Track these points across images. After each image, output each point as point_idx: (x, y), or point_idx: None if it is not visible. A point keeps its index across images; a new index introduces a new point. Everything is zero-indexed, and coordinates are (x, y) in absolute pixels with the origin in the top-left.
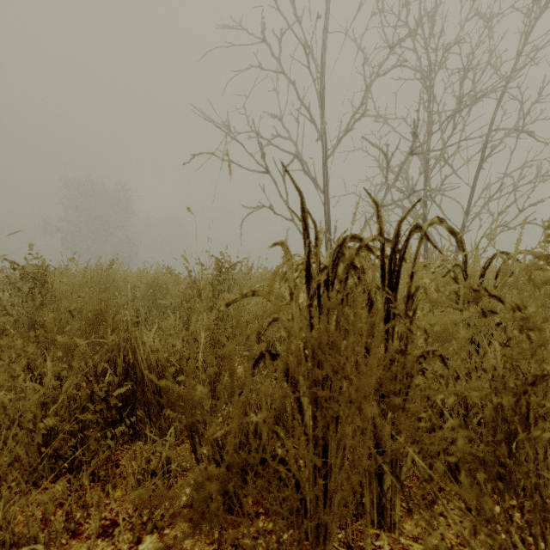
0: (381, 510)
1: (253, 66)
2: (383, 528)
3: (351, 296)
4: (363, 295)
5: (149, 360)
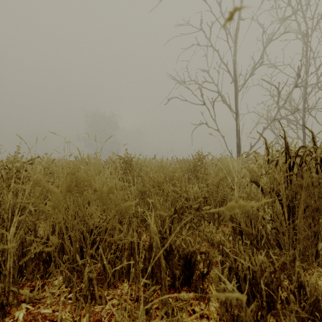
0: (316, 257)
1: (193, 45)
2: (317, 265)
3: (302, 171)
4: (308, 170)
5: (194, 196)
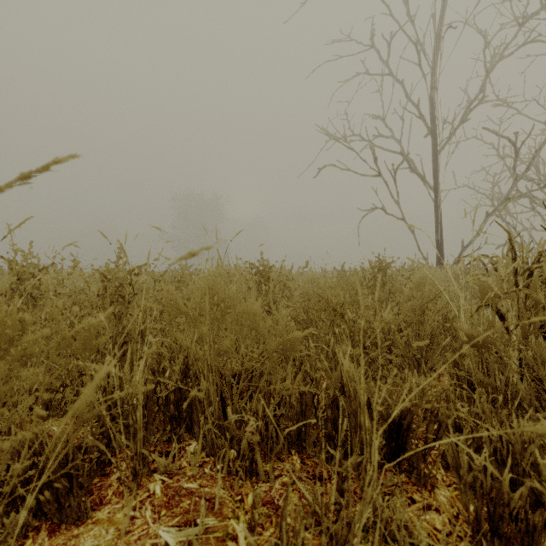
0: None
1: (357, 74)
2: None
3: None
4: None
5: (383, 328)
